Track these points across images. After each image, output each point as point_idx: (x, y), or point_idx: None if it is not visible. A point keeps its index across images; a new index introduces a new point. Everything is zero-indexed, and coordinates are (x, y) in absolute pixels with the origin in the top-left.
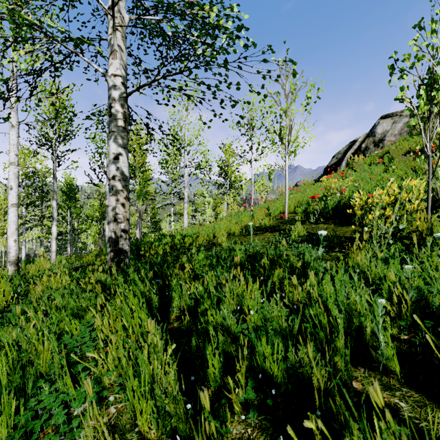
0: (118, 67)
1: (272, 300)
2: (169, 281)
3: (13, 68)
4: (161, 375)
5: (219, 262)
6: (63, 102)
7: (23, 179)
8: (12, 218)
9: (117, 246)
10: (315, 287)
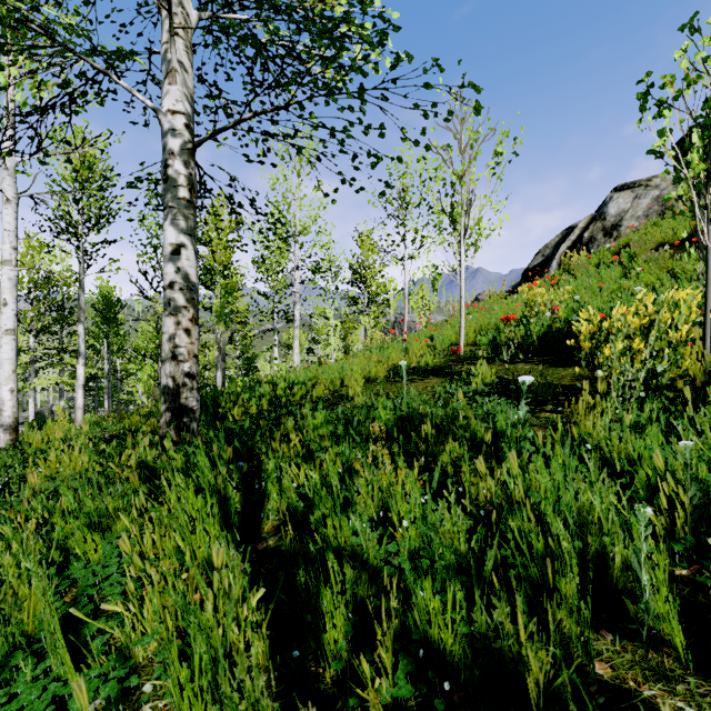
0: (179, 97)
1: (442, 502)
2: (260, 465)
3: (8, 103)
4: (239, 645)
5: (349, 431)
6: (95, 163)
7: (31, 289)
8: (7, 353)
9: (177, 401)
10: (518, 479)
